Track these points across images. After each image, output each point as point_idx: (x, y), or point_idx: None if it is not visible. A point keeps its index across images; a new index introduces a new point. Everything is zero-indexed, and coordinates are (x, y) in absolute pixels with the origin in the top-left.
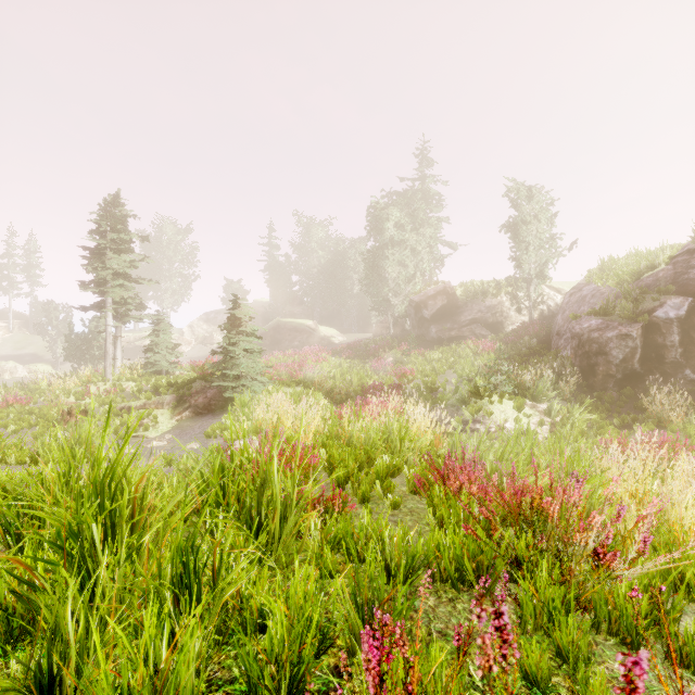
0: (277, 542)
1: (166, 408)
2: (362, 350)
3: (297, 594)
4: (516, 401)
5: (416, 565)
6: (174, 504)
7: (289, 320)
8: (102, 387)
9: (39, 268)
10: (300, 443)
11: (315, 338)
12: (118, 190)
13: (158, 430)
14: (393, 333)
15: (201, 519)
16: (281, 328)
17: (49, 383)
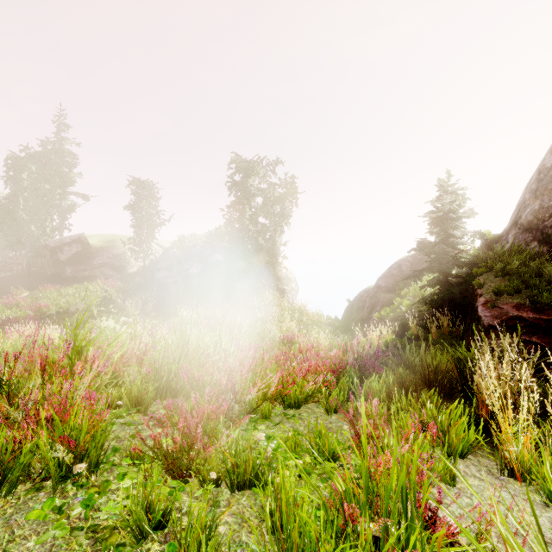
0: None
1: None
2: None
3: None
4: (115, 318)
5: None
6: None
7: None
8: None
9: None
10: None
11: None
12: None
13: None
14: (27, 271)
15: None
16: None
17: None
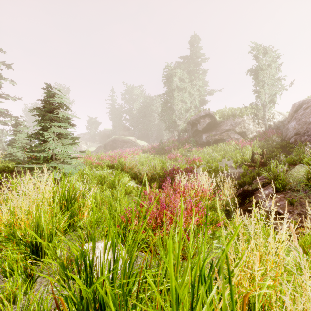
0: None
1: None
2: (160, 150)
3: None
4: None
5: None
6: None
7: (120, 137)
8: None
9: None
10: None
11: (134, 146)
12: None
13: None
14: (178, 141)
15: None
16: (116, 140)
17: None
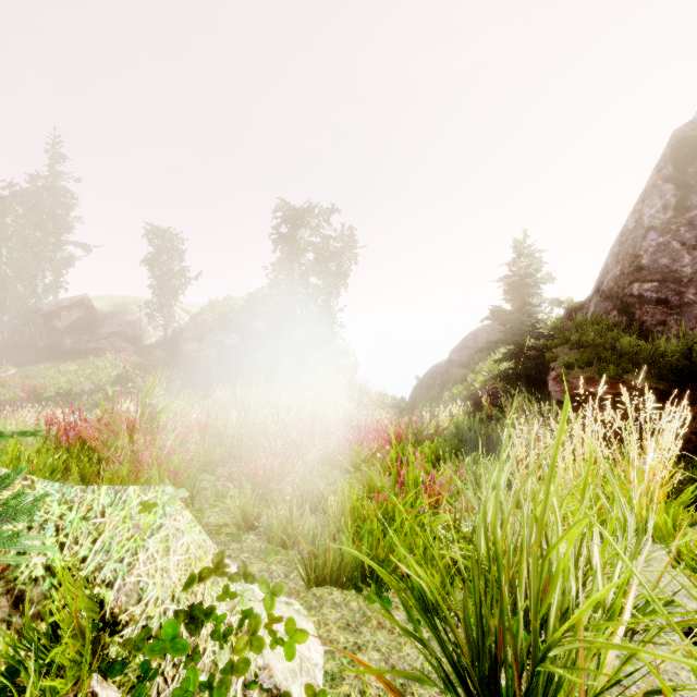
0: None
1: None
2: None
3: None
4: (136, 400)
5: None
6: None
7: None
8: None
9: None
10: None
11: None
12: None
13: None
14: (12, 342)
15: None
16: None
17: None
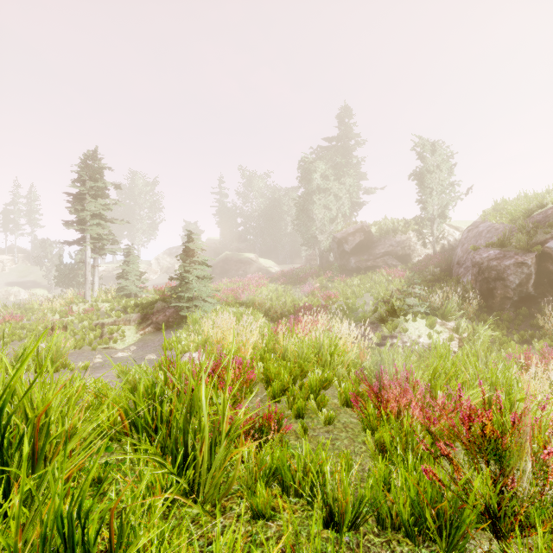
0: (206, 473)
1: (132, 325)
2: (294, 277)
3: (224, 545)
4: (428, 319)
5: (359, 499)
6: (76, 441)
7: (235, 254)
8: (82, 307)
9: (38, 213)
10: (237, 359)
11: (256, 268)
12: (96, 147)
13: (124, 343)
14: (319, 264)
15: (90, 474)
16: (229, 260)
17: (41, 304)
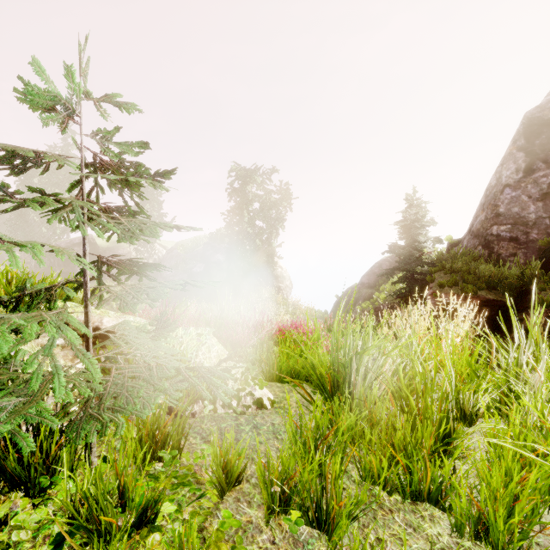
0: None
1: None
2: None
3: None
4: None
5: None
6: None
7: None
8: None
9: None
10: None
11: None
12: None
13: None
14: (38, 270)
15: None
16: None
17: None
